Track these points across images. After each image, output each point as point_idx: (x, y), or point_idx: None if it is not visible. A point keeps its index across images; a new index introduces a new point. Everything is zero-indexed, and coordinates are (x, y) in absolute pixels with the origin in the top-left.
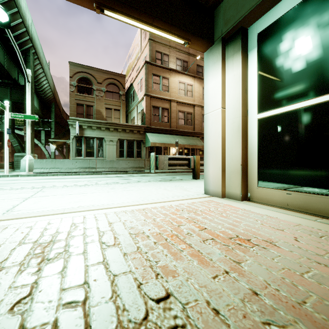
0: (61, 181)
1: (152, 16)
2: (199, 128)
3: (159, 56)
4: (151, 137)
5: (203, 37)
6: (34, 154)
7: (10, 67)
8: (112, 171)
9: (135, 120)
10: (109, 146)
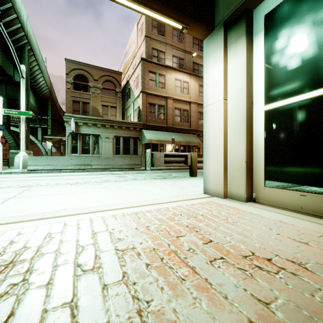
0: (54, 179)
1: None
2: (195, 125)
3: (155, 53)
4: (147, 134)
5: (203, 22)
6: (29, 151)
7: (5, 63)
8: (108, 169)
9: (132, 117)
10: (105, 143)
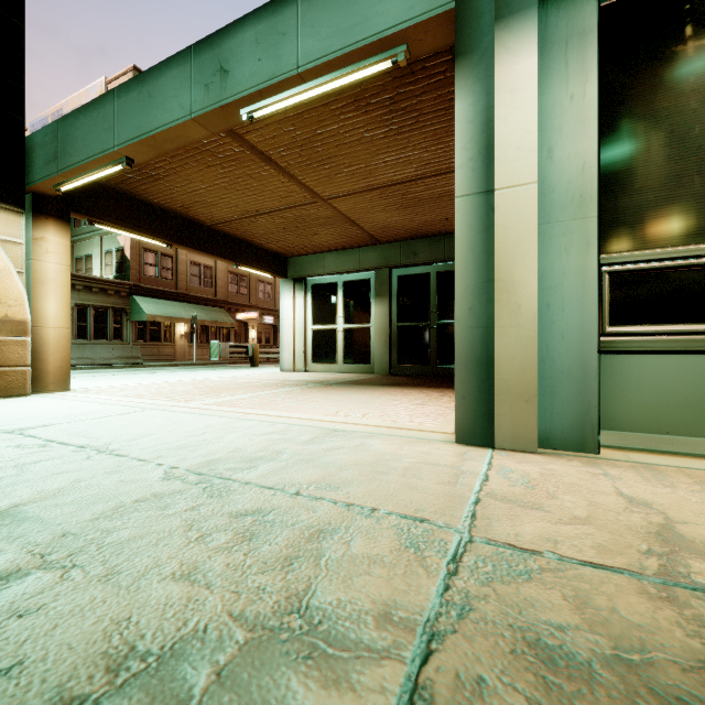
0: None
1: (260, 269)
2: (224, 293)
3: None
4: (145, 305)
5: (283, 276)
6: None
7: None
8: (84, 365)
9: (97, 264)
10: None
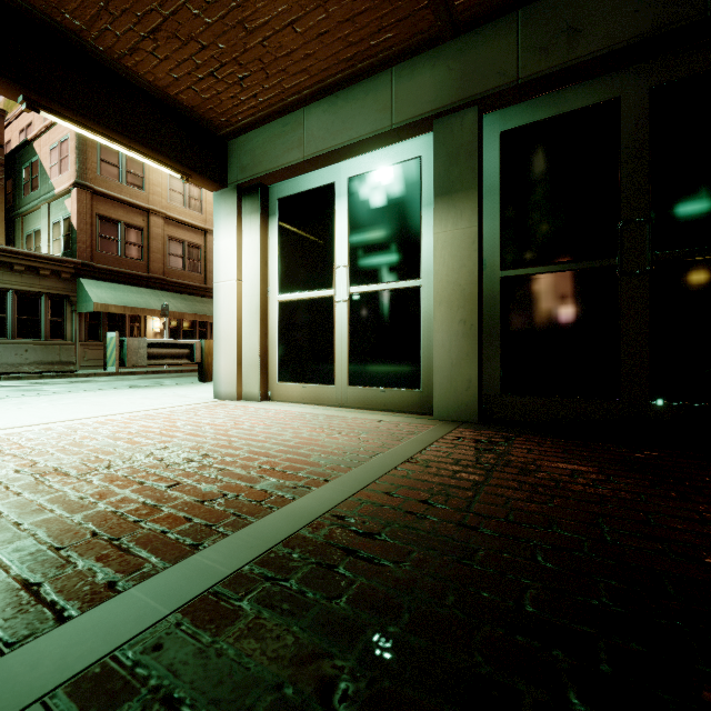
0: None
1: (130, 138)
2: None
3: None
4: (95, 290)
5: (211, 177)
6: None
7: None
8: None
9: (44, 239)
10: None
